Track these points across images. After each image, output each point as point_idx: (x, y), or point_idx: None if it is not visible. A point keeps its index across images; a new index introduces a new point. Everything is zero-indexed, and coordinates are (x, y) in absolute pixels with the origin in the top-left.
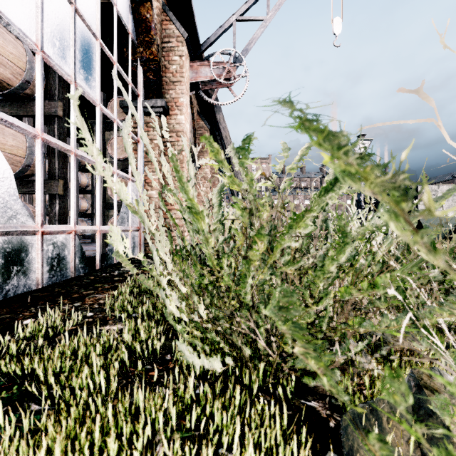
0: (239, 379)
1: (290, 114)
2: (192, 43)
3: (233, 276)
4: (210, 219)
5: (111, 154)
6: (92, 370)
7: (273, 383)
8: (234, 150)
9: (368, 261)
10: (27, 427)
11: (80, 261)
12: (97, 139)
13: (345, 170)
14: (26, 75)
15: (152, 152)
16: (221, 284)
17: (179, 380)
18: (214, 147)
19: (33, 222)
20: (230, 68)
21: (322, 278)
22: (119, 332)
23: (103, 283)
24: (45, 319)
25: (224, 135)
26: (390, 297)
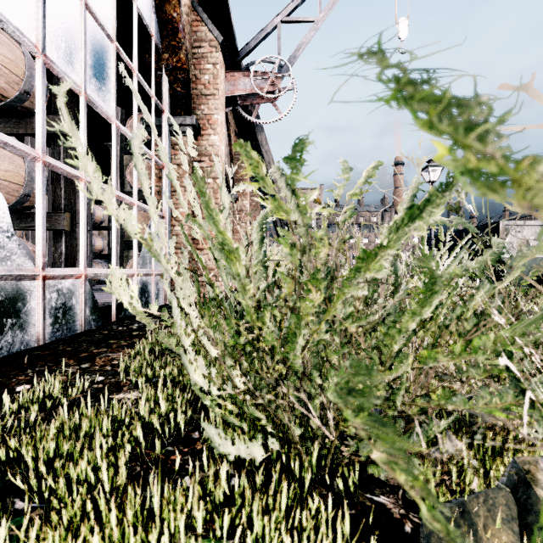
0: (286, 465)
1: (378, 75)
2: (228, 49)
3: (278, 331)
4: (249, 259)
5: (130, 183)
6: (96, 455)
7: (329, 471)
8: (279, 171)
9: (456, 314)
10: (4, 537)
11: (91, 312)
12: (113, 163)
13: (476, 169)
14: (24, 84)
15: (174, 174)
16: (263, 345)
17: (208, 467)
18: (252, 158)
19: (32, 264)
20: (274, 78)
21: (397, 339)
22: (135, 402)
23: (119, 338)
24: (42, 386)
25: (266, 160)
26: (489, 364)
